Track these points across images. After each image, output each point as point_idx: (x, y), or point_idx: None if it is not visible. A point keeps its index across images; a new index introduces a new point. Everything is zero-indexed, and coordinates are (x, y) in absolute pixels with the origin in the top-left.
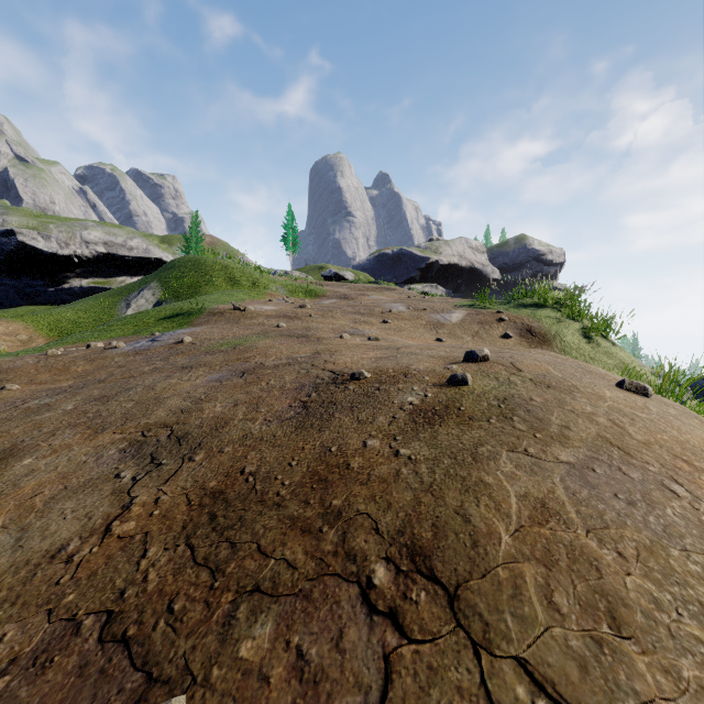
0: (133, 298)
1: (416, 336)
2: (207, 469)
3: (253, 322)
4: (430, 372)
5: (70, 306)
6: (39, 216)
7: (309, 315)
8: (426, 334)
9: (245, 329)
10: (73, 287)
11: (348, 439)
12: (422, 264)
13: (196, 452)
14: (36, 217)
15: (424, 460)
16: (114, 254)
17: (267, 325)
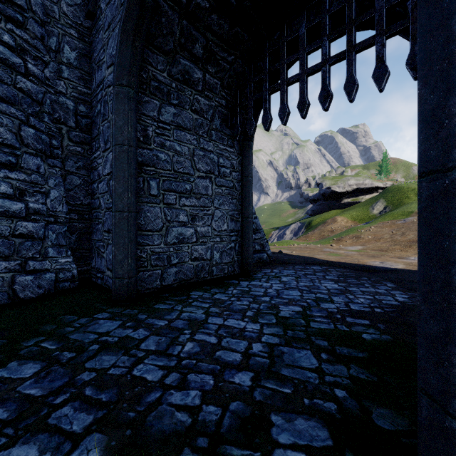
0: (374, 206)
1: None
2: None
3: None
4: None
5: (352, 210)
6: (332, 178)
7: None
8: None
9: None
10: (345, 202)
11: None
12: None
13: None
14: (332, 179)
15: None
16: (359, 188)
17: None
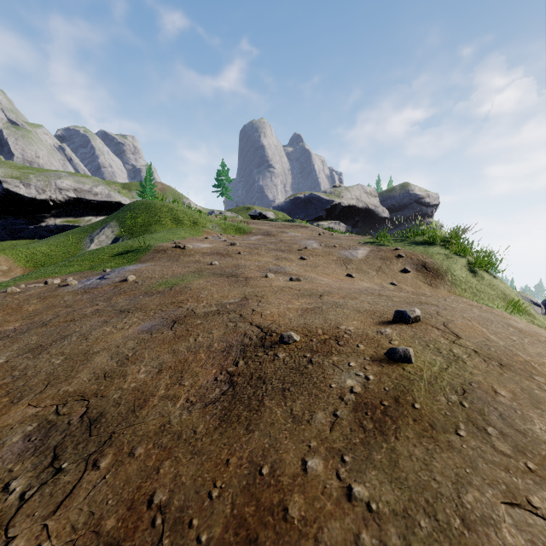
0: (96, 235)
1: (329, 271)
2: (109, 488)
3: (190, 260)
4: (363, 337)
5: (45, 241)
6: (21, 168)
7: (238, 252)
8: (337, 270)
9: (183, 267)
10: (49, 225)
11: (282, 451)
12: (328, 206)
13: (103, 451)
14: (20, 168)
15: (389, 515)
16: (82, 198)
17: (202, 262)
